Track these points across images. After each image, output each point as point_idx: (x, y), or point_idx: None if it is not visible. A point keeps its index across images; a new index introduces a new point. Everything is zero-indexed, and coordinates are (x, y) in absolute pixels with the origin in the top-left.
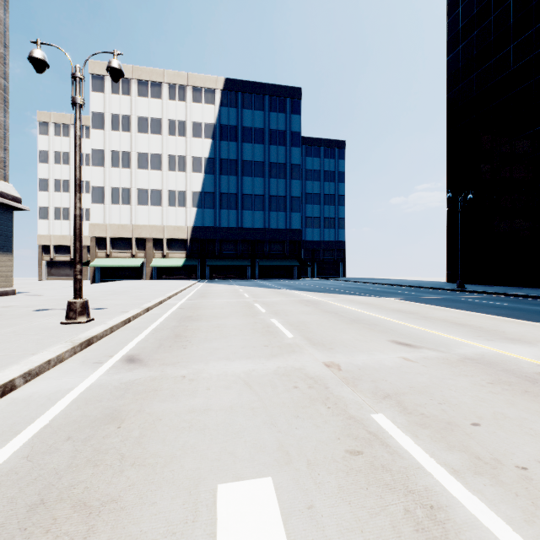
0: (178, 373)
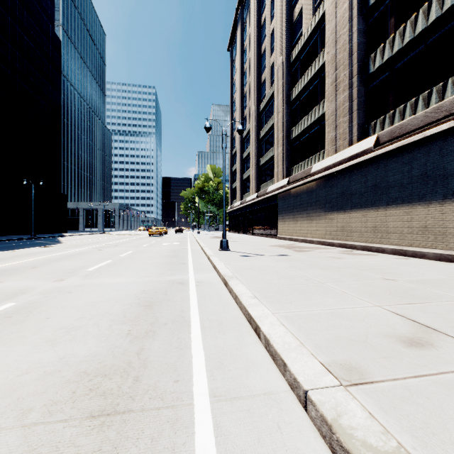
0: (172, 248)
